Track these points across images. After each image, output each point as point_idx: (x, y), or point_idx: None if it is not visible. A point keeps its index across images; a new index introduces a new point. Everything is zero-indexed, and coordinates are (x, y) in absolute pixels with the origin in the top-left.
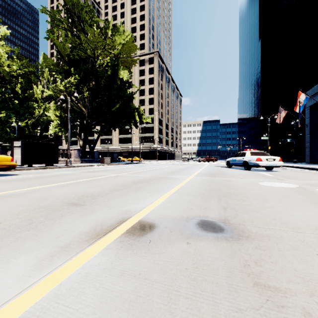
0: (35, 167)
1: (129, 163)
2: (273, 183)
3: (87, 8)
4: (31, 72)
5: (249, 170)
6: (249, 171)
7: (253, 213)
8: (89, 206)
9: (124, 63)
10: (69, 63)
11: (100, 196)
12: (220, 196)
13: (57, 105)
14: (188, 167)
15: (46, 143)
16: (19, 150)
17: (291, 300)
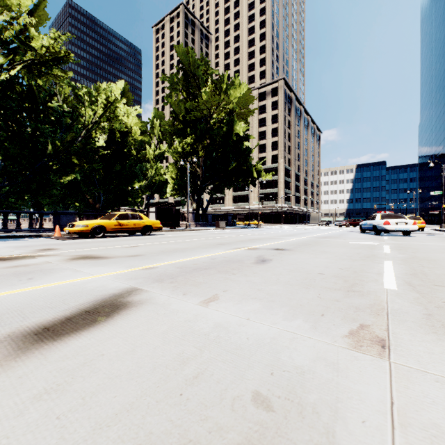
0: (165, 230)
1: (246, 227)
2: (363, 242)
3: (203, 66)
4: (143, 130)
5: (378, 235)
6: (374, 236)
7: (306, 248)
8: (228, 245)
9: (240, 116)
10: (184, 123)
11: (231, 243)
12: (301, 245)
13: (174, 168)
14: (312, 231)
15: (170, 208)
16: (154, 215)
17: (284, 254)
